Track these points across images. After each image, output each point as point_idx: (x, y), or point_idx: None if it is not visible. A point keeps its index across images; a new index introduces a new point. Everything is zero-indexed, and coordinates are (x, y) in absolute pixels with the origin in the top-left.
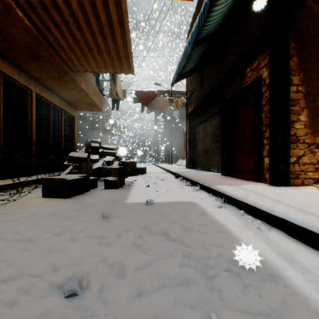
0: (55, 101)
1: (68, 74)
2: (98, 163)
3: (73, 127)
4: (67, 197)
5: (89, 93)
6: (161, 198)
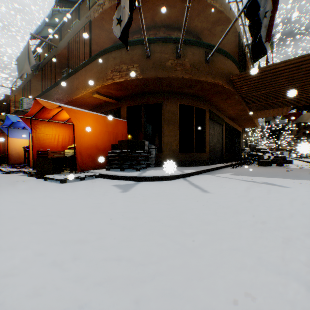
0: (237, 128)
1: (251, 120)
2: (264, 156)
3: (240, 138)
4: (266, 166)
5: (255, 122)
6: (304, 168)
